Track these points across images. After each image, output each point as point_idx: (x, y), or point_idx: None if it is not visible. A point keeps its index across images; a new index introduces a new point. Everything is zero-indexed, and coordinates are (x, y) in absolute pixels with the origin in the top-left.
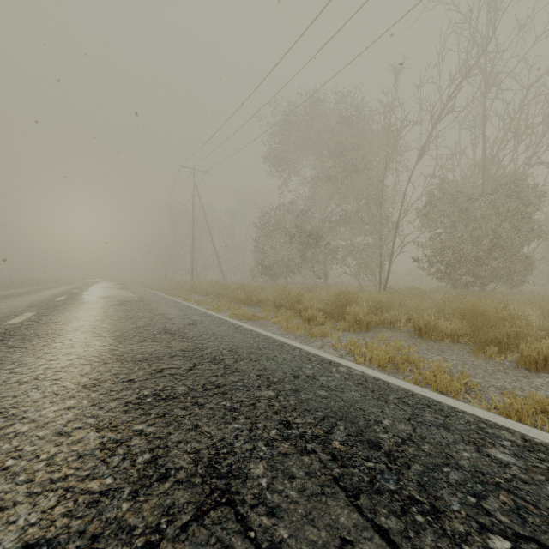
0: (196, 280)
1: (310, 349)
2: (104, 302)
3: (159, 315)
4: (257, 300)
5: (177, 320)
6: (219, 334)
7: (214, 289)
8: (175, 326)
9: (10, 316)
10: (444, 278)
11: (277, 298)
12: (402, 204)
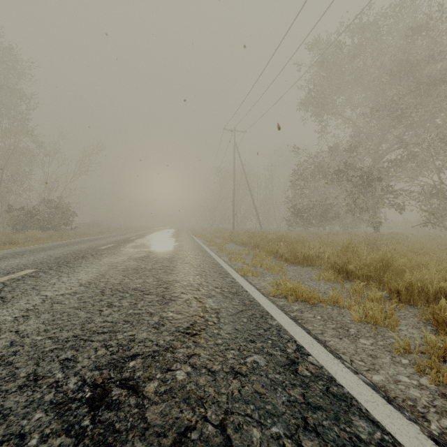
0: (236, 228)
1: None
2: (132, 253)
3: (162, 286)
4: (304, 257)
5: (176, 307)
6: None
7: (250, 239)
8: (151, 340)
9: (1, 274)
10: None
11: (338, 258)
12: None
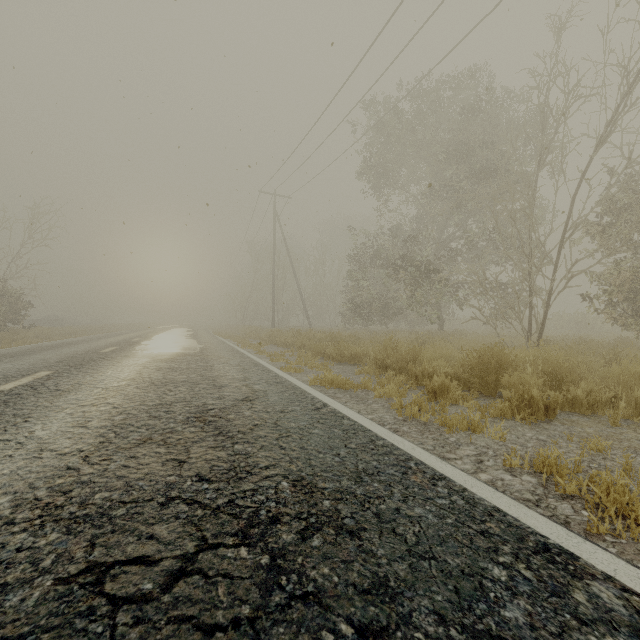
0: (277, 326)
1: (469, 482)
2: (152, 356)
3: (209, 379)
4: (351, 356)
5: (230, 390)
6: (284, 427)
7: (295, 339)
8: (219, 403)
9: (17, 376)
10: (638, 325)
11: (380, 353)
12: (569, 214)
